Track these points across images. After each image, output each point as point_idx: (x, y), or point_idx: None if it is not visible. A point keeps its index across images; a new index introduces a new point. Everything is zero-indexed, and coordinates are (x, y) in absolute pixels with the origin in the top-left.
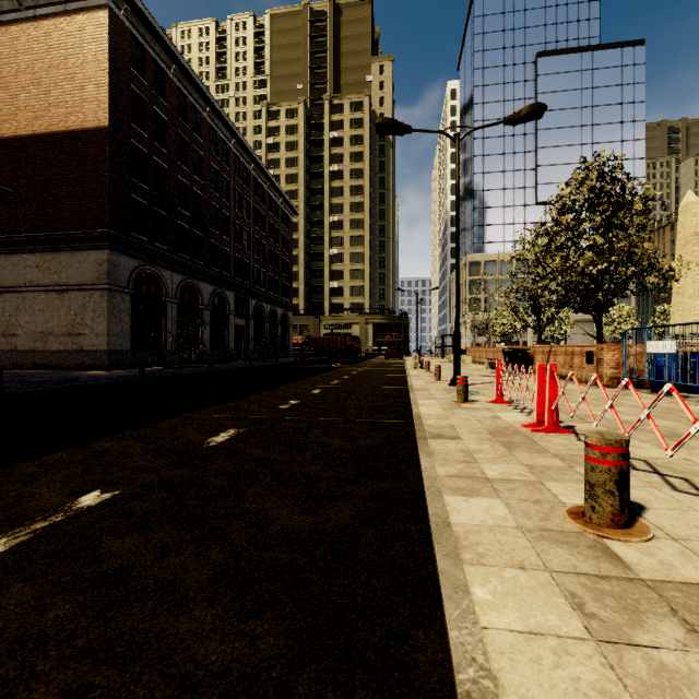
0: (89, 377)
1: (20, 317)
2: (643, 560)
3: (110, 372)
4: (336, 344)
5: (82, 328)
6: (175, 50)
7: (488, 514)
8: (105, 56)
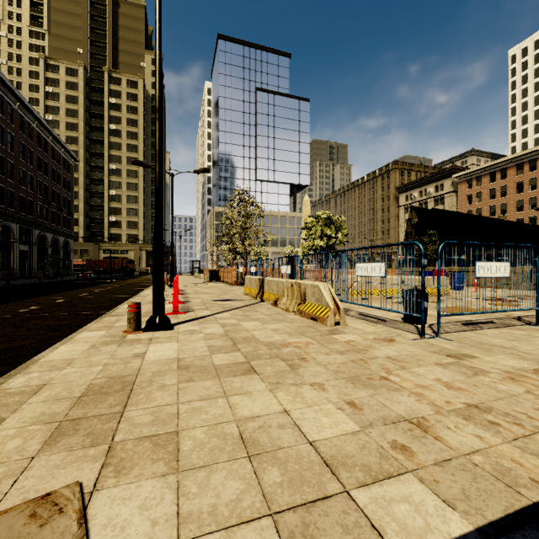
0: None
1: None
2: None
3: None
4: (114, 266)
5: None
6: None
7: None
8: None
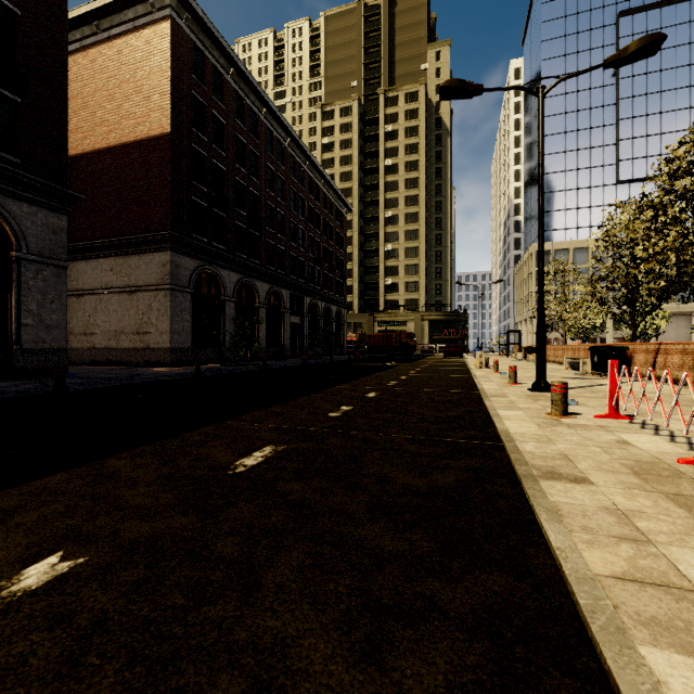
0: (150, 374)
1: (97, 317)
2: None
3: (172, 369)
4: (391, 342)
5: (148, 326)
6: (232, 54)
7: None
8: (168, 65)
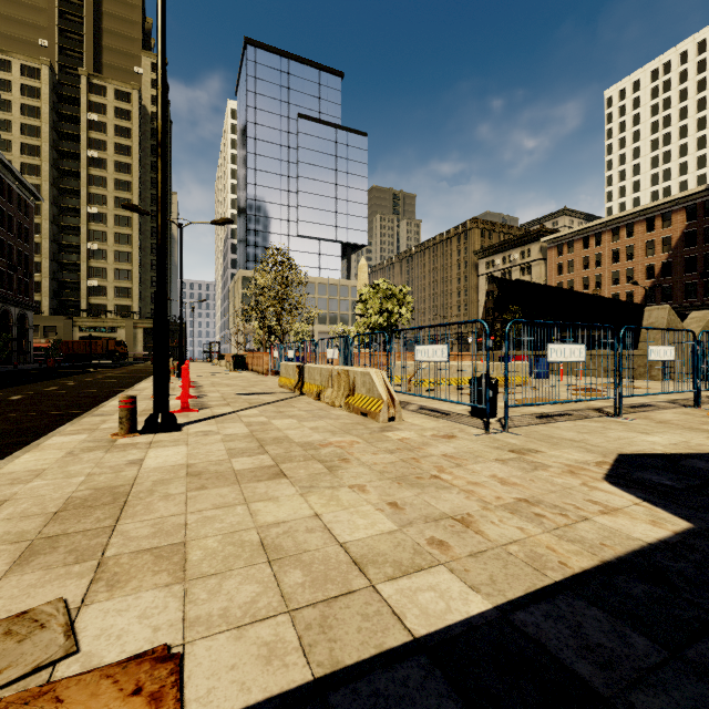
0: None
1: None
2: None
3: None
4: (96, 349)
5: None
6: None
7: None
8: None
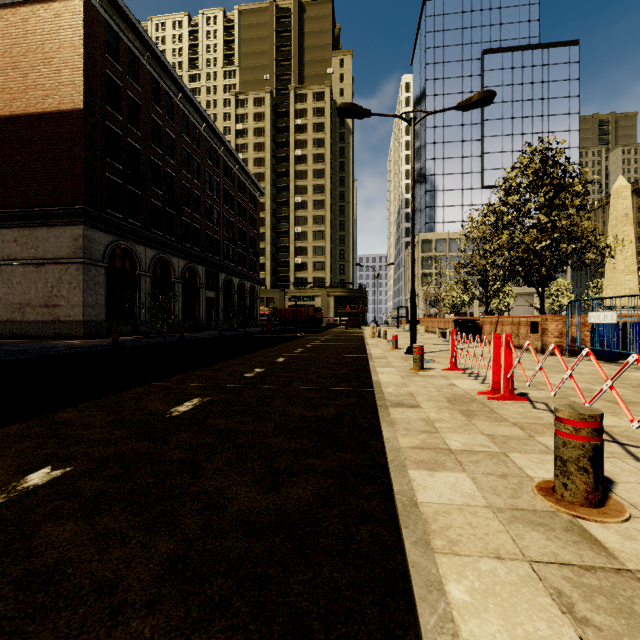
0: (63, 346)
1: None
2: (626, 546)
3: (85, 342)
4: (300, 315)
5: (58, 299)
6: (148, 39)
7: (456, 491)
8: (80, 42)
